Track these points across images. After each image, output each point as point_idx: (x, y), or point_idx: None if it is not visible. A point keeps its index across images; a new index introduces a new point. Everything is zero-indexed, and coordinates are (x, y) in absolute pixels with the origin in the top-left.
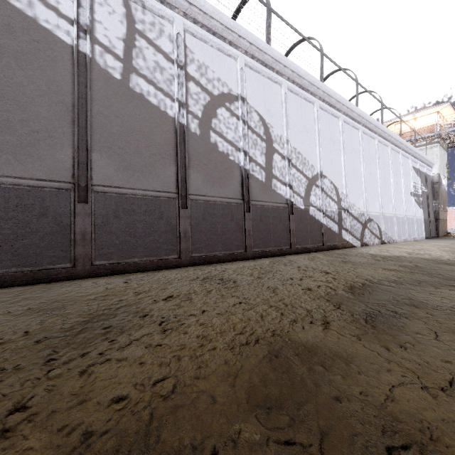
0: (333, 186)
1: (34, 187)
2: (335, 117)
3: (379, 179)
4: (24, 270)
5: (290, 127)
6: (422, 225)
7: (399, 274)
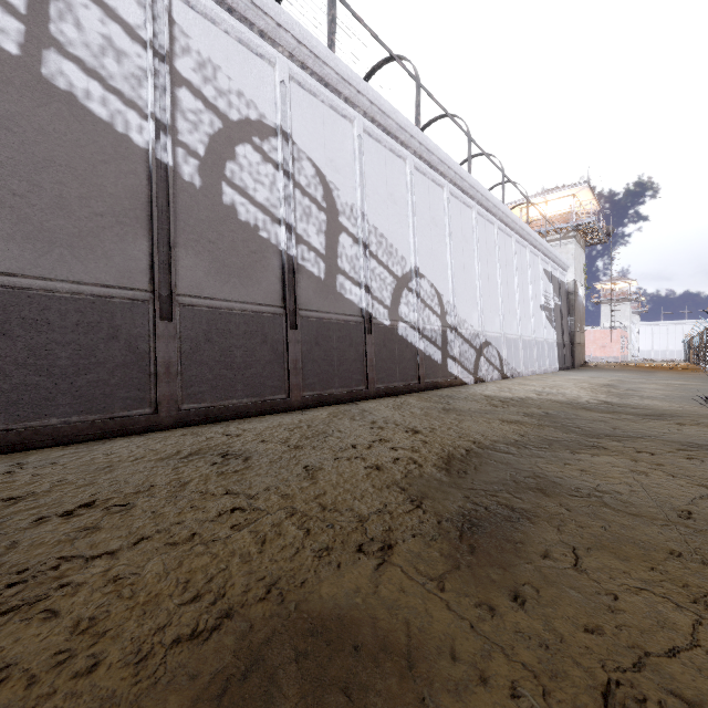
0: (434, 291)
1: None
2: (437, 186)
3: (499, 284)
4: None
5: (368, 193)
6: (555, 351)
7: (523, 430)
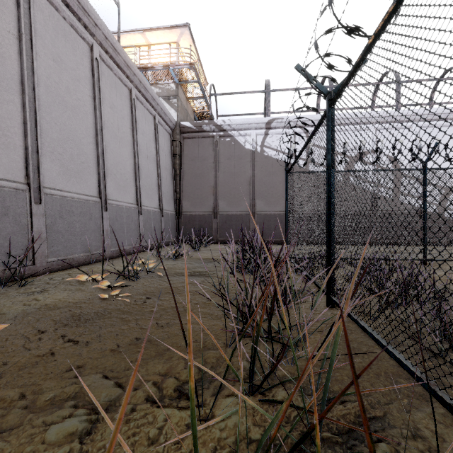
0: None
1: (279, 214)
2: None
3: None
4: (276, 240)
5: (421, 154)
6: None
7: None
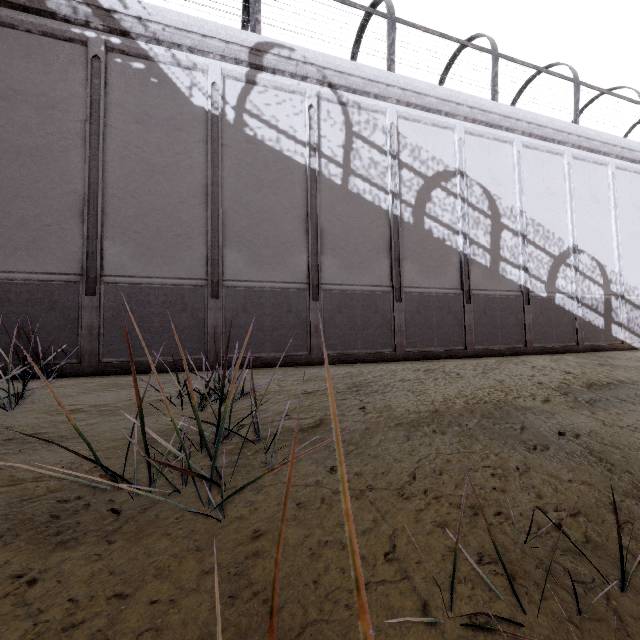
0: (595, 263)
1: (283, 289)
2: (600, 165)
3: None
4: (278, 355)
5: (525, 194)
6: None
7: None
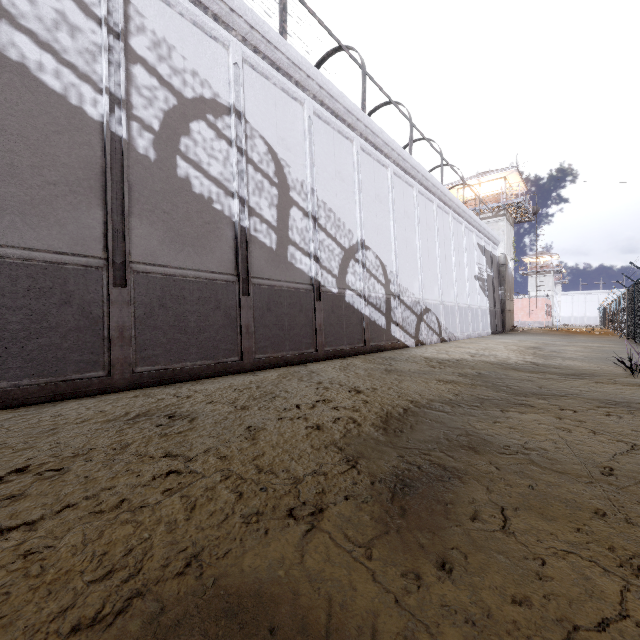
0: (379, 262)
1: None
2: (382, 166)
3: (438, 256)
4: None
5: (317, 170)
6: (488, 317)
7: (458, 389)
